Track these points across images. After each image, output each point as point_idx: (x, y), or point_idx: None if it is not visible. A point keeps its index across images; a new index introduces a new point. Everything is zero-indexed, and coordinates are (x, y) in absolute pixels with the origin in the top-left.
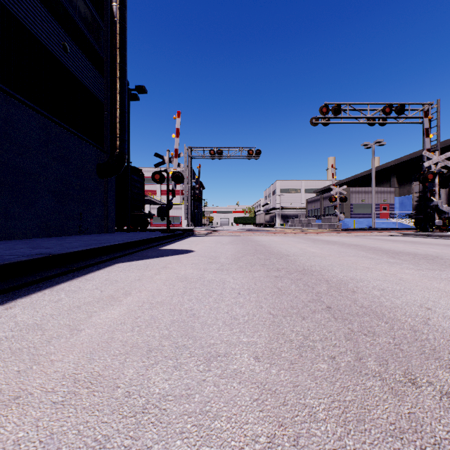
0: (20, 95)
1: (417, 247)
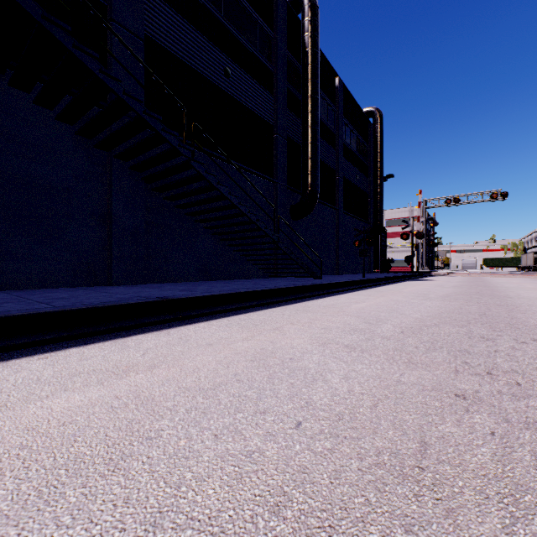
0: (347, 212)
1: None
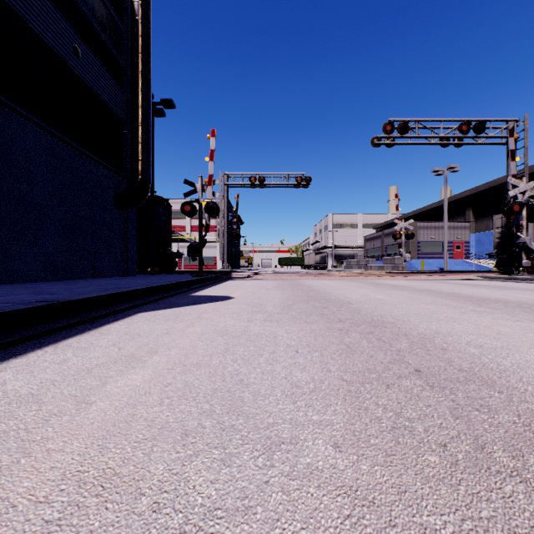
0: (20, 108)
1: (505, 293)
